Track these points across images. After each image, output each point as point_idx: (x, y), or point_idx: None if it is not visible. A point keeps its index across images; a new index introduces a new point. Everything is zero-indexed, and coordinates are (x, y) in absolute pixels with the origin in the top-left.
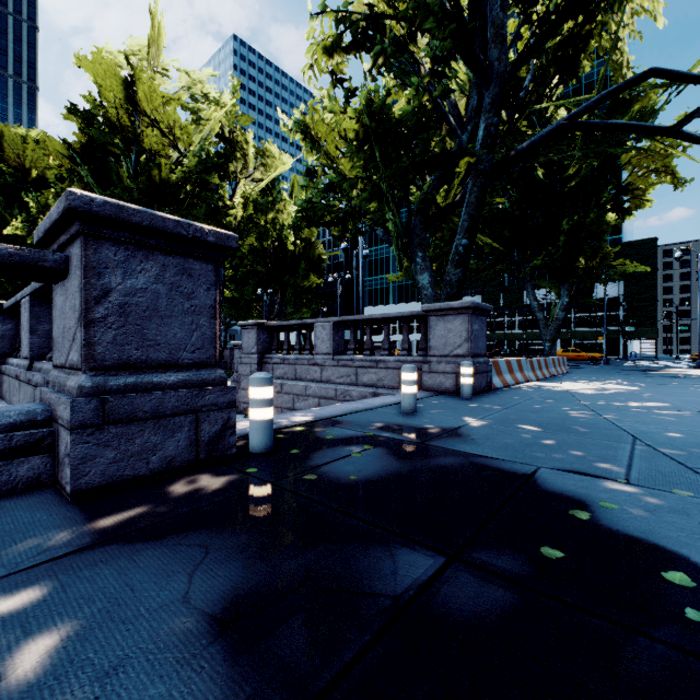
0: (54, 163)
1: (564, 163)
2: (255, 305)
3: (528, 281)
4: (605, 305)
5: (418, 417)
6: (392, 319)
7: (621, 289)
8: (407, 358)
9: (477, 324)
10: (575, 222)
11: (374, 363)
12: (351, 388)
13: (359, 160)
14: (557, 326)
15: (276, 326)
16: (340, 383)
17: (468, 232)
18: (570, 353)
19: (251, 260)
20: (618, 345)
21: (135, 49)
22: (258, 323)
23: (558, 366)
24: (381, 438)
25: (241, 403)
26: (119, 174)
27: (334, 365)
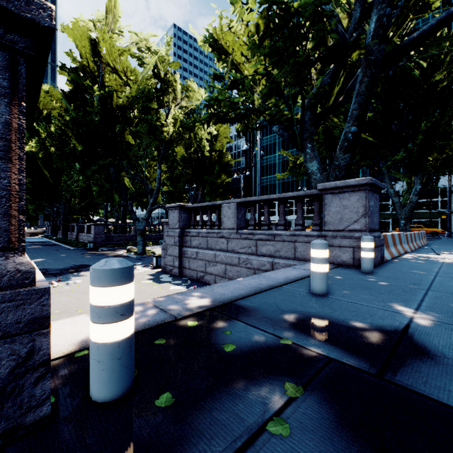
0: (58, 106)
1: (451, 52)
2: (184, 196)
3: (386, 174)
4: (448, 191)
5: (335, 302)
6: (287, 199)
7: (452, 181)
8: (301, 232)
9: (372, 200)
10: (432, 123)
11: (271, 237)
12: (252, 257)
13: (260, 53)
14: (411, 207)
15: (193, 207)
16: (242, 252)
17: (357, 119)
18: (415, 229)
19: (182, 166)
20: (450, 222)
21: (101, 20)
22: (180, 205)
23: (421, 239)
24: (305, 354)
25: (167, 265)
26: (93, 108)
27: (237, 238)
